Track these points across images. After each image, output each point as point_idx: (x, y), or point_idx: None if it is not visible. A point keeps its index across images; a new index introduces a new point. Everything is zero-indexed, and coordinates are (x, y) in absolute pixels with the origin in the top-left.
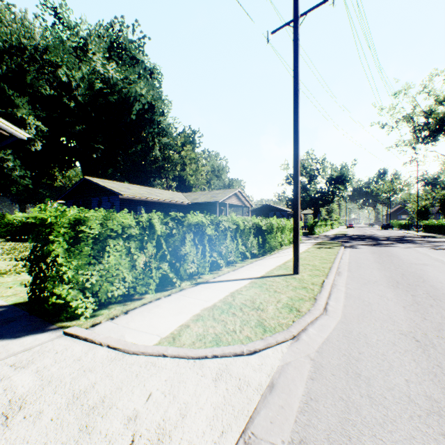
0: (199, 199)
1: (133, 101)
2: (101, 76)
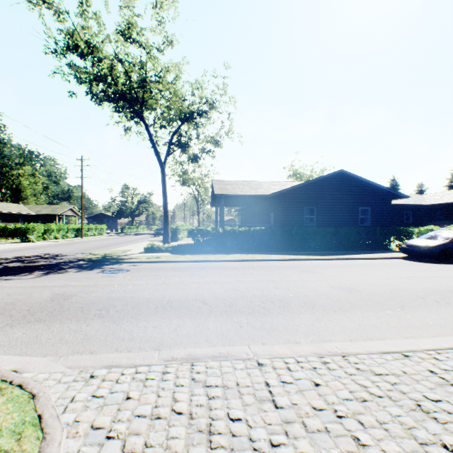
0: (42, 212)
1: None
2: None
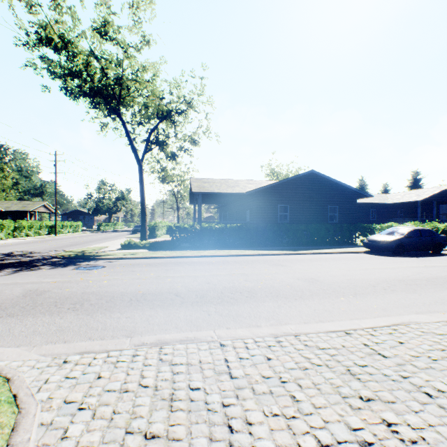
0: (12, 208)
1: None
2: None
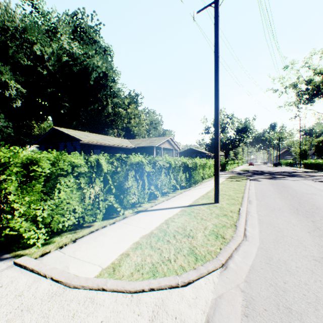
0: (140, 144)
1: (91, 70)
2: (67, 52)
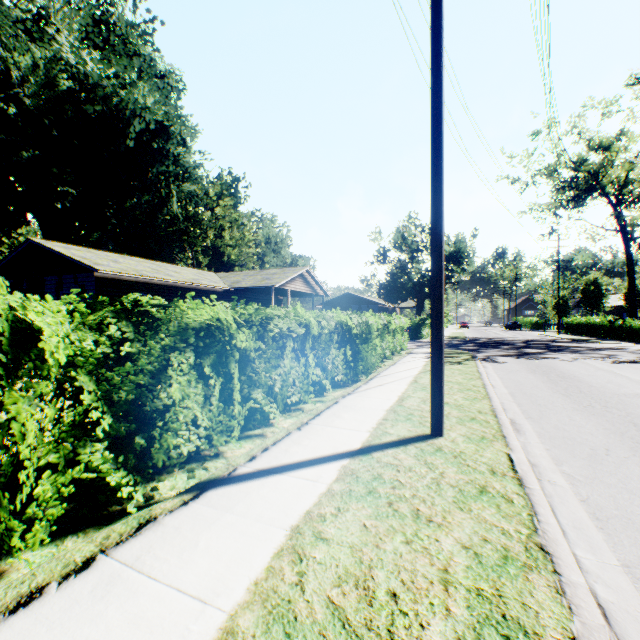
0: (242, 283)
1: (129, 116)
2: (73, 71)
